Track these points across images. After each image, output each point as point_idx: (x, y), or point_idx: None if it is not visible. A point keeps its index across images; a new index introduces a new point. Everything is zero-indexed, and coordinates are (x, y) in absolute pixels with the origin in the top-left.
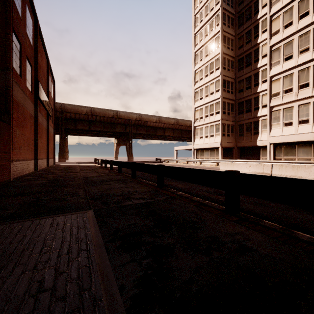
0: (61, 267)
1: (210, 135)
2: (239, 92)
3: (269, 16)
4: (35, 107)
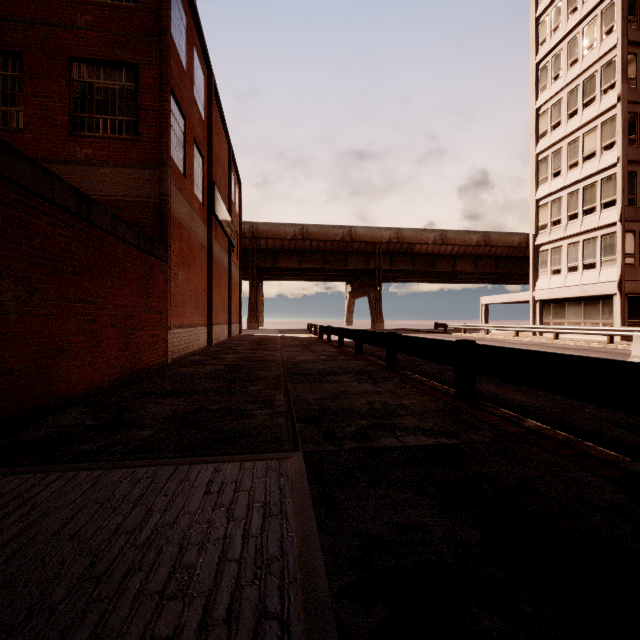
0: None
1: (583, 264)
2: None
3: None
4: (209, 231)
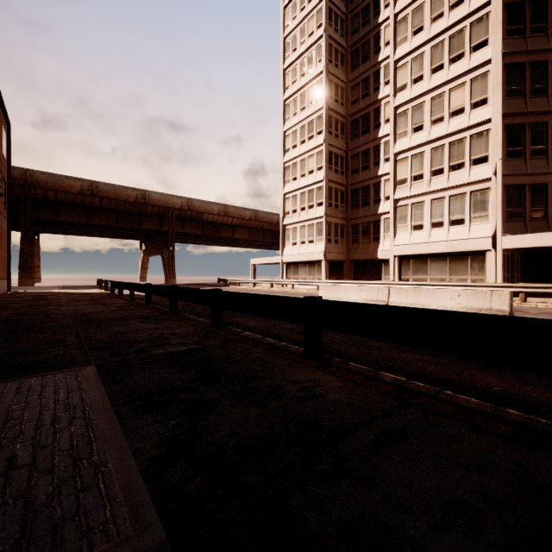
0: (43, 441)
1: (308, 240)
2: (353, 173)
3: (393, 62)
4: None
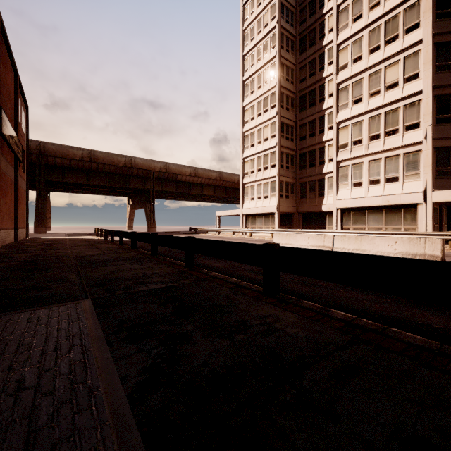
0: (47, 365)
1: (263, 195)
2: (301, 140)
3: (336, 45)
4: None
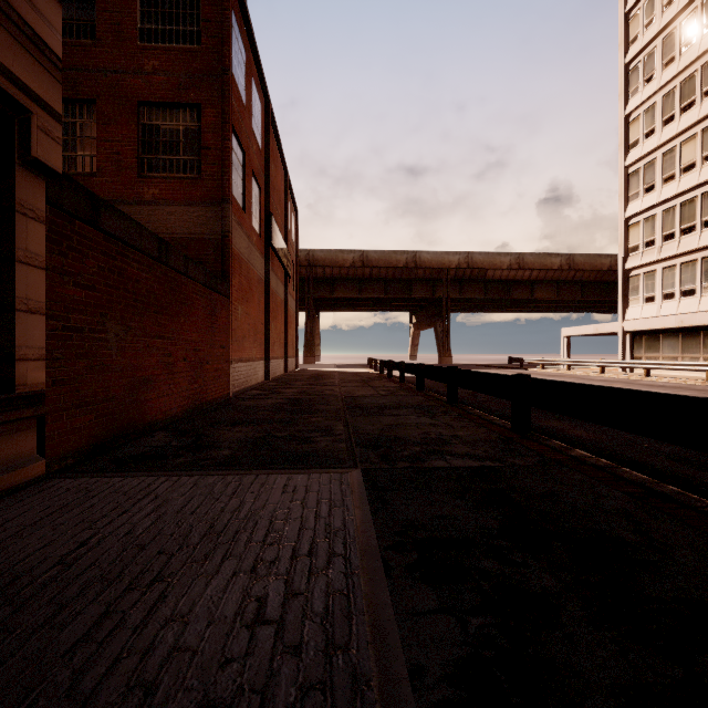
0: (296, 582)
1: (681, 290)
2: None
3: None
4: (266, 263)
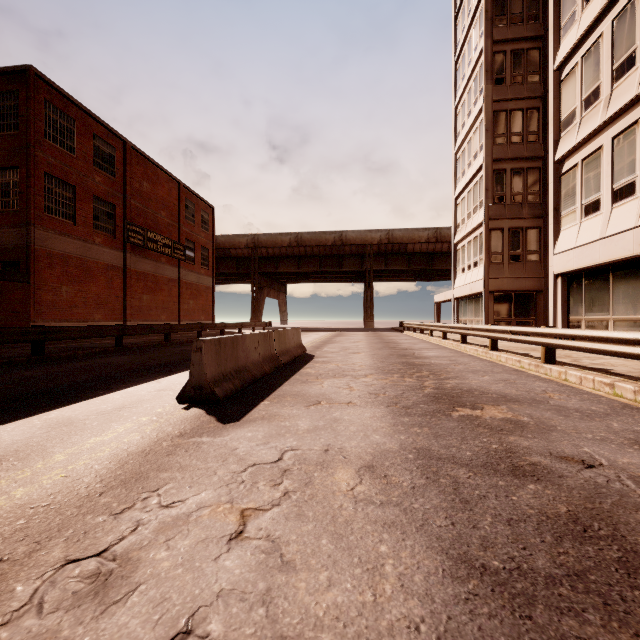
0: None
1: (473, 262)
2: None
3: None
4: (124, 255)
